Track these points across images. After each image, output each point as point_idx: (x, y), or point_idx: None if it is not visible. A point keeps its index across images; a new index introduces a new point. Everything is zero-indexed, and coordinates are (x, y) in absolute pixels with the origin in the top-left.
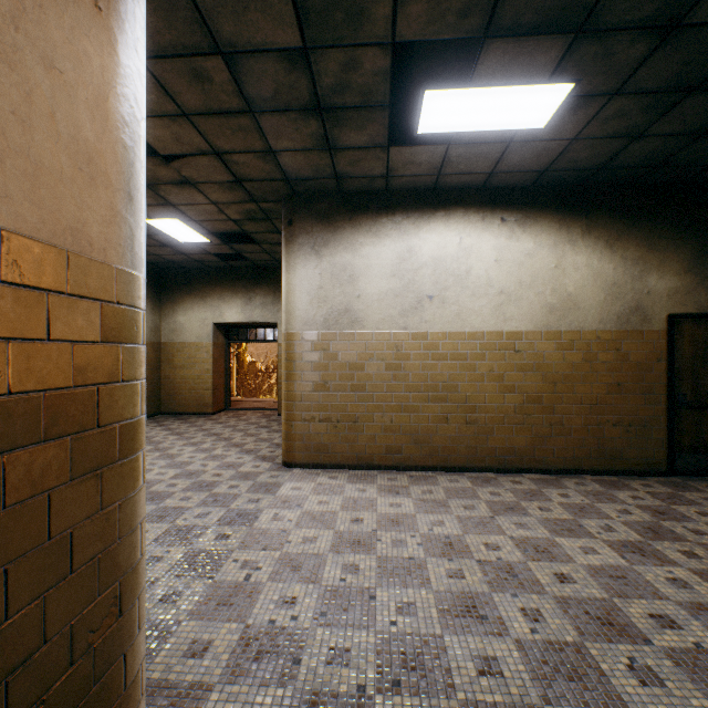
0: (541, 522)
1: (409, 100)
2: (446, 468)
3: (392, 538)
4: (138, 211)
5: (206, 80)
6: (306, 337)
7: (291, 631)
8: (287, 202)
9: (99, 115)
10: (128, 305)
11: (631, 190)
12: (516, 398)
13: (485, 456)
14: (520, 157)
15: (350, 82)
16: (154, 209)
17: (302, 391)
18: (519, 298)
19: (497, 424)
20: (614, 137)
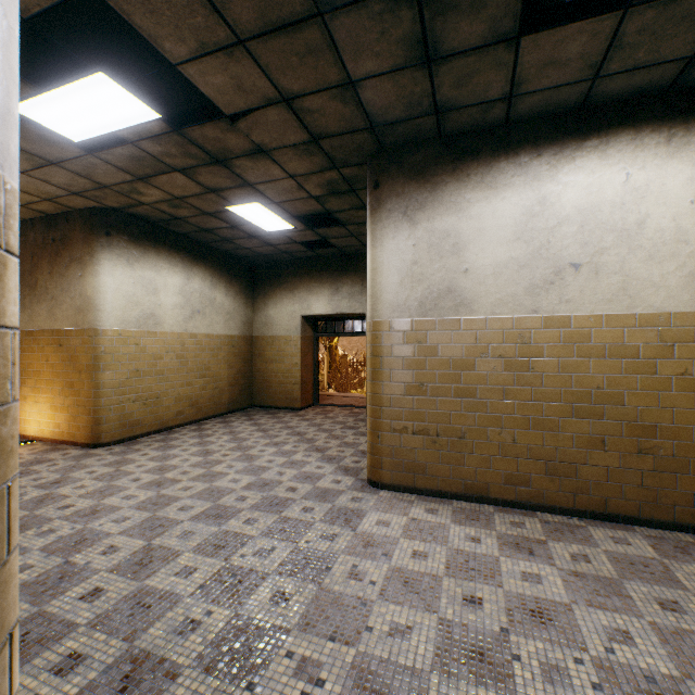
0: None
1: None
2: (601, 515)
3: (538, 656)
4: None
5: None
6: (396, 327)
7: None
8: (372, 161)
9: None
10: None
11: None
12: None
13: (671, 505)
14: None
15: None
16: (234, 193)
17: (391, 393)
18: None
19: (694, 457)
20: None
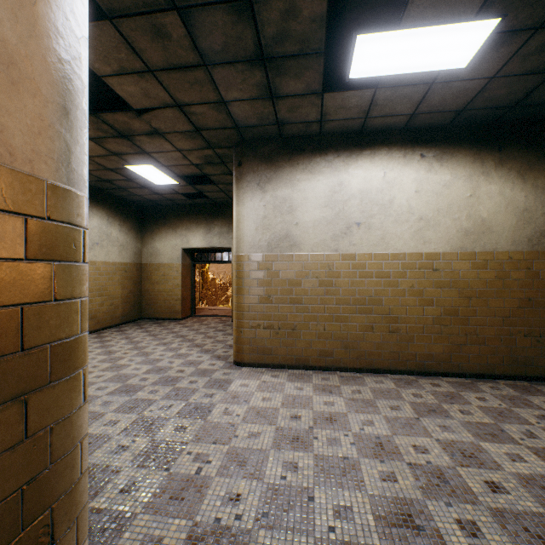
0: (464, 425)
1: (341, 50)
2: (371, 370)
3: (327, 436)
4: (77, 128)
5: (165, 36)
6: (253, 259)
7: (235, 531)
8: (237, 147)
9: (22, 17)
10: (63, 222)
11: (541, 126)
12: (434, 311)
13: (406, 360)
14: (440, 98)
15: (289, 30)
16: (133, 157)
17: (249, 303)
18: (437, 223)
19: (417, 333)
20: (532, 74)
